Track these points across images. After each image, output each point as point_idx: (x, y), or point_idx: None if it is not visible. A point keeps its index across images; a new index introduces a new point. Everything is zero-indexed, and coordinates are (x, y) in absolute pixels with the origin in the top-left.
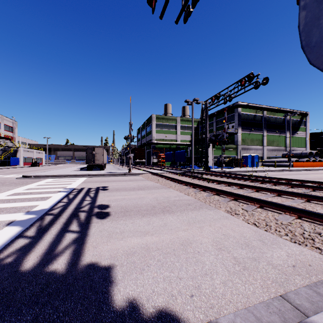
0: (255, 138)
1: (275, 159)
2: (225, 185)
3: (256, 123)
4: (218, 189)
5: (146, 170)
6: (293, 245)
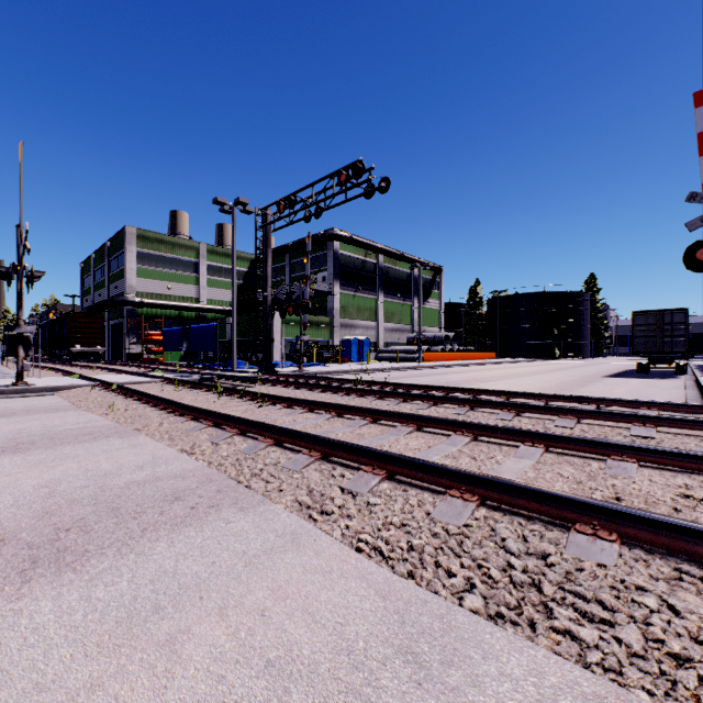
0: (365, 306)
1: (397, 347)
2: (304, 410)
3: (366, 277)
4: (280, 428)
5: (88, 377)
6: (504, 637)
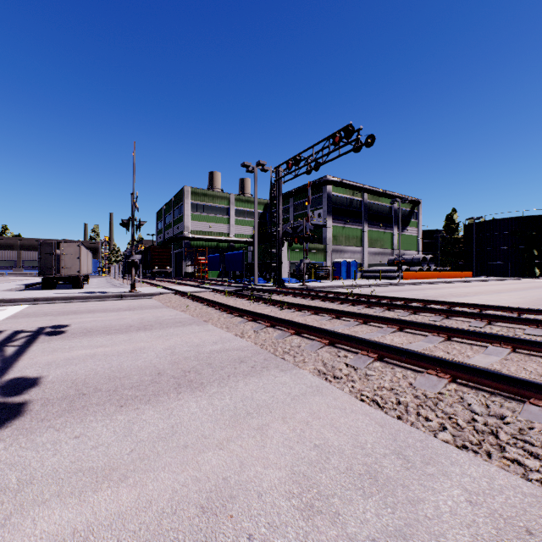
0: (352, 235)
1: (379, 267)
2: (311, 313)
3: (353, 212)
4: (299, 323)
5: (167, 288)
6: (466, 457)
